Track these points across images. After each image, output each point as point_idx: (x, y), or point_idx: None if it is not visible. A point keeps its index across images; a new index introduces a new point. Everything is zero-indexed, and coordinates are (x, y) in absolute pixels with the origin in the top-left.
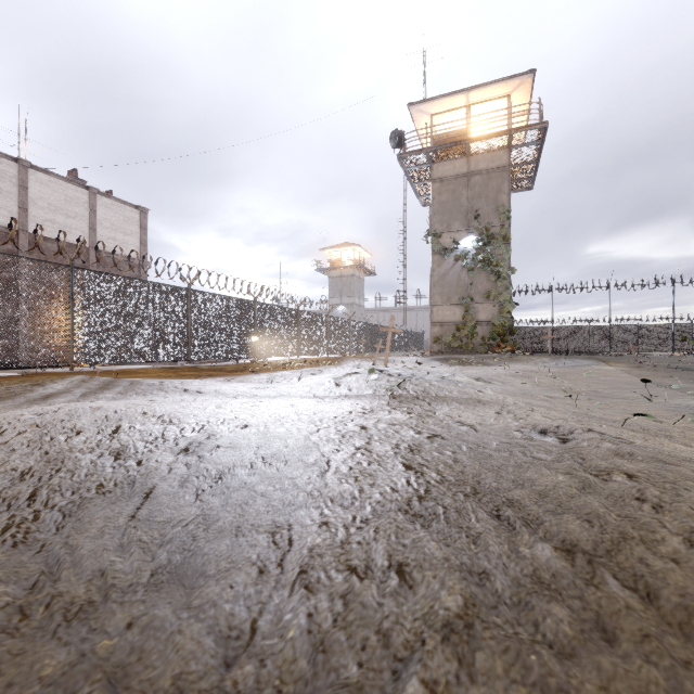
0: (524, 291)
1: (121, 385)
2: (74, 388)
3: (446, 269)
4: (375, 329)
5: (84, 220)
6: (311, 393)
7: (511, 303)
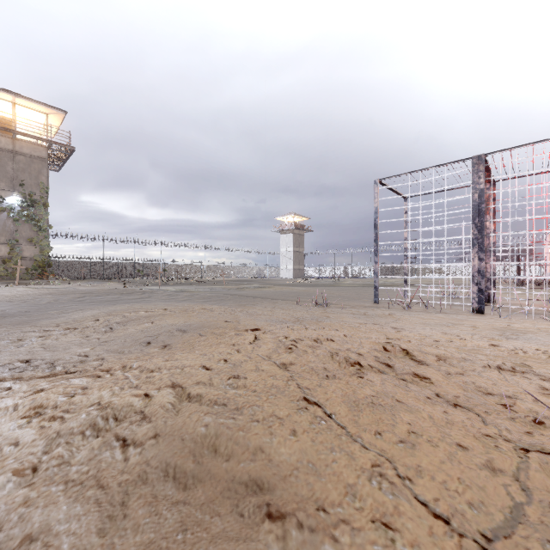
0: None
1: None
2: None
3: None
4: None
5: None
6: None
7: (49, 247)
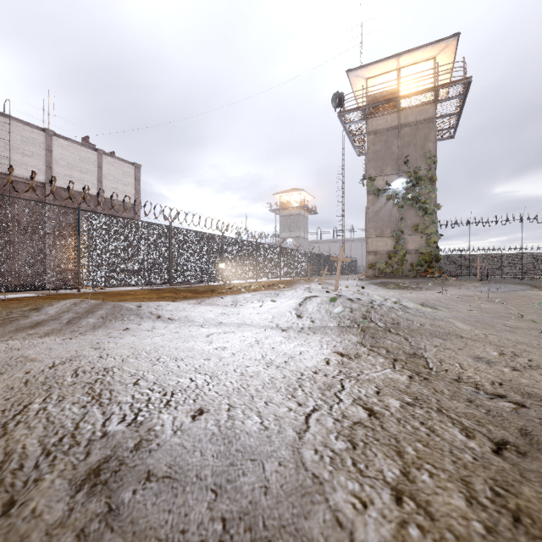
0: (444, 224)
1: (104, 310)
2: (64, 313)
3: (379, 207)
4: (318, 257)
5: (93, 175)
6: (274, 322)
7: (437, 234)
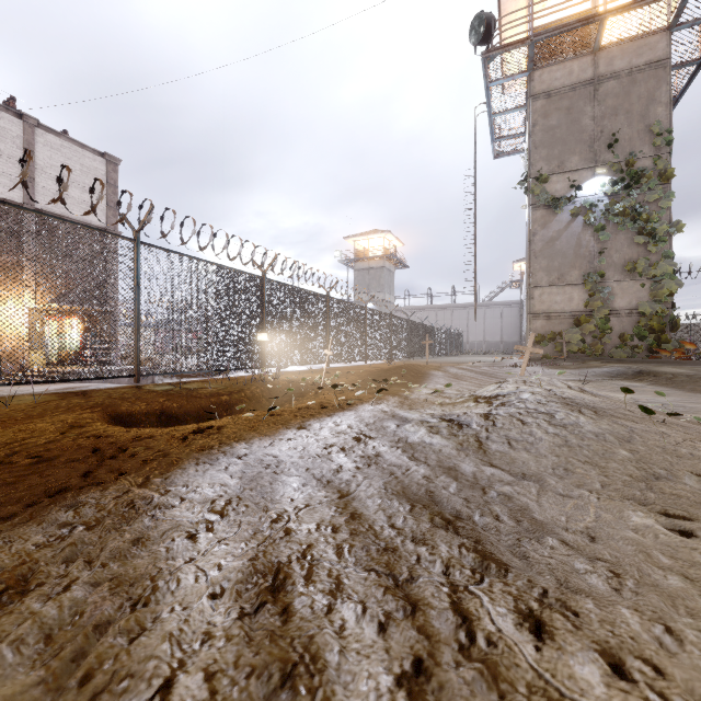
0: None
1: None
2: None
3: (556, 230)
4: (417, 328)
5: (14, 163)
6: None
7: (674, 279)
